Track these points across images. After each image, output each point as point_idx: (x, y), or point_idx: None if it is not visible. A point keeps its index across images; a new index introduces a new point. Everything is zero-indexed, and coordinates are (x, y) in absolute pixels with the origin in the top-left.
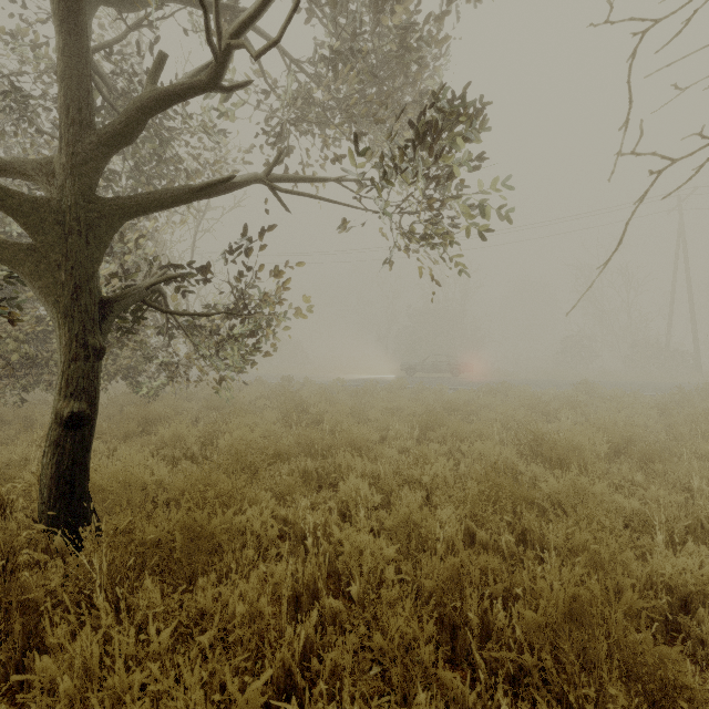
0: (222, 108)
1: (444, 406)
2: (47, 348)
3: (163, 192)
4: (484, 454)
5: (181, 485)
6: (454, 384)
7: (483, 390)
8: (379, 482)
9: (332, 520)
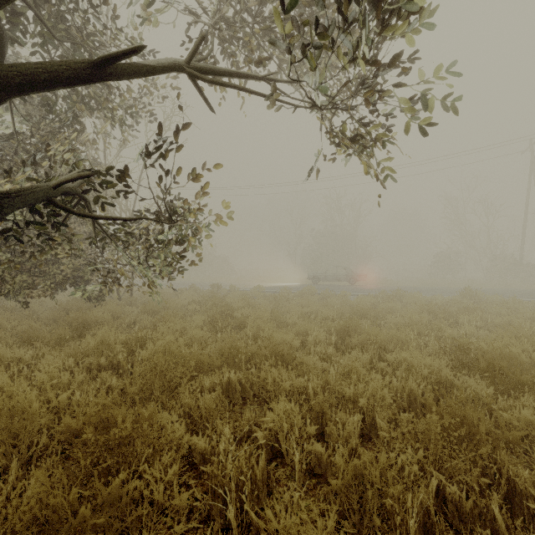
0: (144, 13)
1: (353, 310)
2: (0, 259)
3: (54, 62)
4: (412, 365)
5: (70, 423)
6: (353, 291)
7: (380, 296)
8: (306, 397)
9: (260, 468)
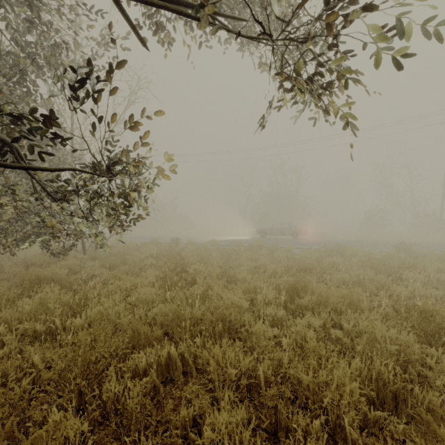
0: None
1: (300, 265)
2: None
3: None
4: (373, 337)
5: None
6: (296, 244)
7: (322, 250)
8: (256, 379)
9: None
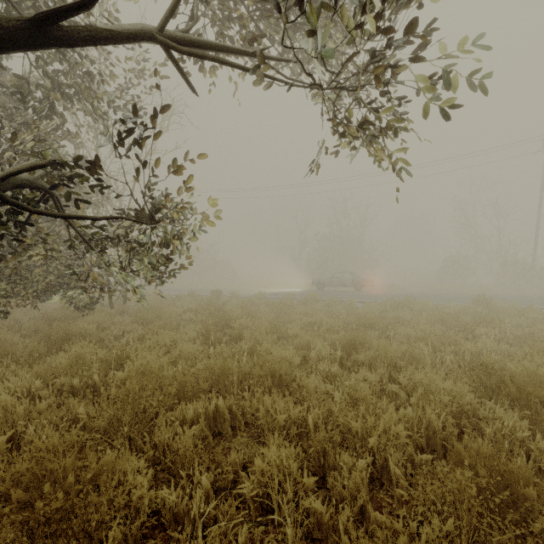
0: None
1: (360, 320)
2: None
3: None
4: (429, 390)
5: None
6: (359, 297)
7: (388, 303)
8: (306, 430)
9: None
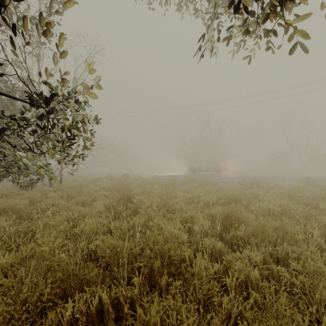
0: None
1: (228, 196)
2: None
3: None
4: None
5: None
6: (220, 179)
7: (242, 183)
8: None
9: None
